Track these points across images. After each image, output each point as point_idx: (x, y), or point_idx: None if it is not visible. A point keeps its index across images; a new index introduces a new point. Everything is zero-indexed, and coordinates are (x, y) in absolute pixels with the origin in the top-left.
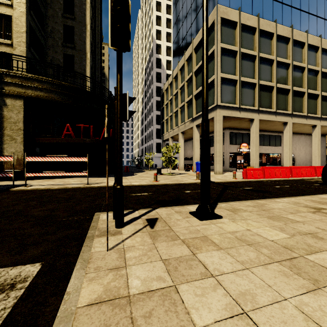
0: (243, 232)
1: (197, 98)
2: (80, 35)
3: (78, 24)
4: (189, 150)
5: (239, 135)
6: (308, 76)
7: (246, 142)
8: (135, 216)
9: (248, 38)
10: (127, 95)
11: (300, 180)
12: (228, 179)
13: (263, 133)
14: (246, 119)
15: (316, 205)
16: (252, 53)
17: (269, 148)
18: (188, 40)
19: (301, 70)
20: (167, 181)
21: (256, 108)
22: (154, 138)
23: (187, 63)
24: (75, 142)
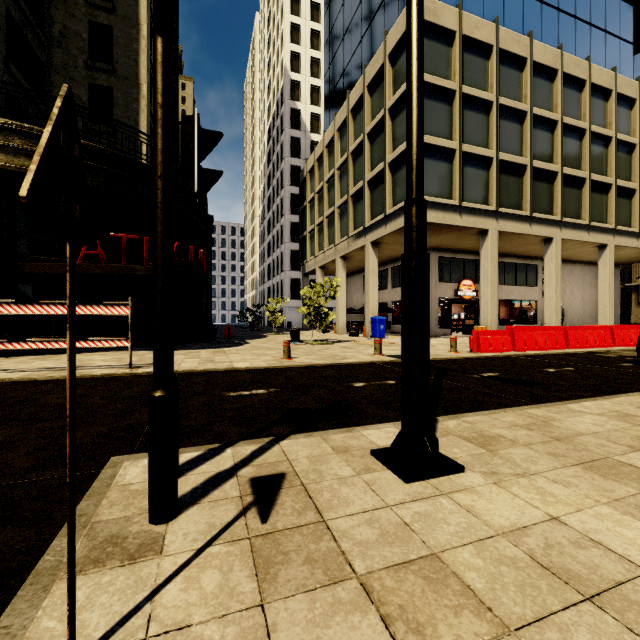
0: (547, 532)
1: (375, 186)
2: (127, 46)
3: (123, 22)
4: (356, 293)
5: (457, 263)
6: (592, 148)
7: (470, 278)
8: (220, 470)
9: (476, 66)
10: (194, 121)
11: (587, 355)
12: (441, 352)
13: (504, 259)
14: (473, 231)
15: None
16: (484, 97)
17: (515, 290)
18: (355, 70)
19: (578, 134)
20: (313, 359)
21: (493, 207)
22: (285, 270)
23: (353, 115)
24: (109, 272)
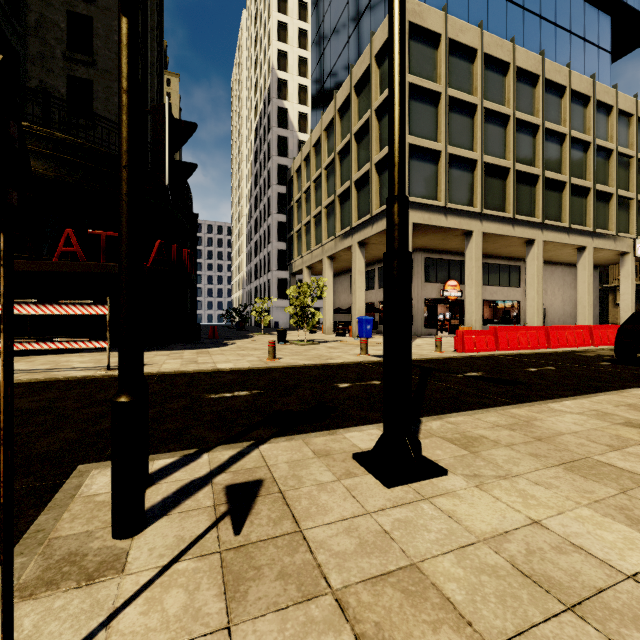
0: (528, 537)
1: (361, 187)
2: (108, 38)
3: (103, 13)
4: (343, 293)
5: (442, 263)
6: (572, 153)
7: (456, 279)
8: (194, 477)
9: (461, 69)
10: (166, 110)
11: (567, 354)
12: (426, 352)
13: (488, 260)
14: (458, 232)
15: None
16: (469, 100)
17: (498, 290)
18: (343, 70)
19: (558, 139)
20: (299, 359)
21: (477, 209)
22: (273, 269)
23: (340, 115)
24: (87, 271)
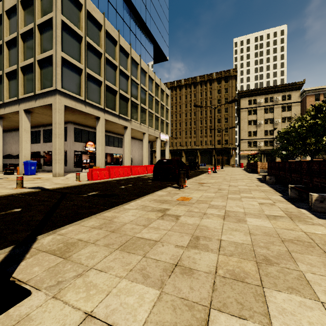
0: None
1: (27, 72)
2: None
3: None
4: (15, 144)
5: (85, 132)
6: (141, 93)
7: (92, 141)
8: None
9: (94, 30)
10: None
11: (138, 178)
12: (70, 182)
13: (109, 133)
14: (92, 116)
15: (160, 206)
16: (98, 49)
17: (113, 149)
18: None
19: (136, 85)
20: None
21: (102, 106)
22: None
23: (8, 15)
24: None
